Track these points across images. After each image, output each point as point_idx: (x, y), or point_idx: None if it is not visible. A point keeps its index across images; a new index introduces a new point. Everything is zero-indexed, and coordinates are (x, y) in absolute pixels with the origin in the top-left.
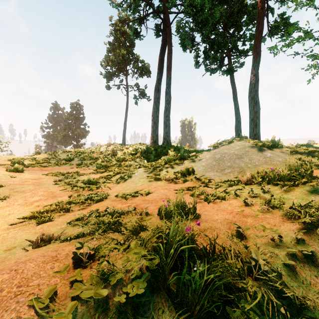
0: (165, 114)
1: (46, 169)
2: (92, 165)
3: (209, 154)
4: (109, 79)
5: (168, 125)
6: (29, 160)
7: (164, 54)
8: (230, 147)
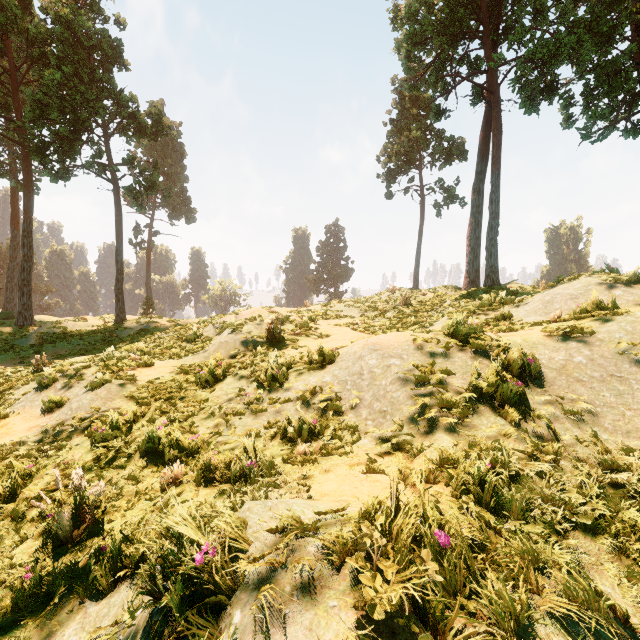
0: (489, 237)
1: (328, 321)
2: (378, 318)
3: (539, 296)
4: (391, 182)
5: (494, 254)
6: (307, 313)
7: (491, 126)
8: (568, 286)
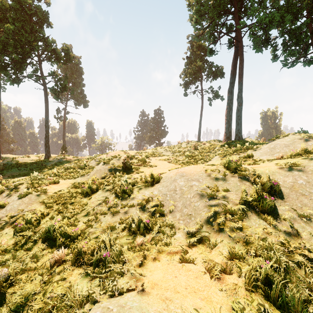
0: (237, 115)
1: (155, 158)
2: (181, 156)
3: (267, 145)
4: (187, 88)
5: (240, 123)
6: (144, 153)
7: (237, 59)
8: (283, 140)
